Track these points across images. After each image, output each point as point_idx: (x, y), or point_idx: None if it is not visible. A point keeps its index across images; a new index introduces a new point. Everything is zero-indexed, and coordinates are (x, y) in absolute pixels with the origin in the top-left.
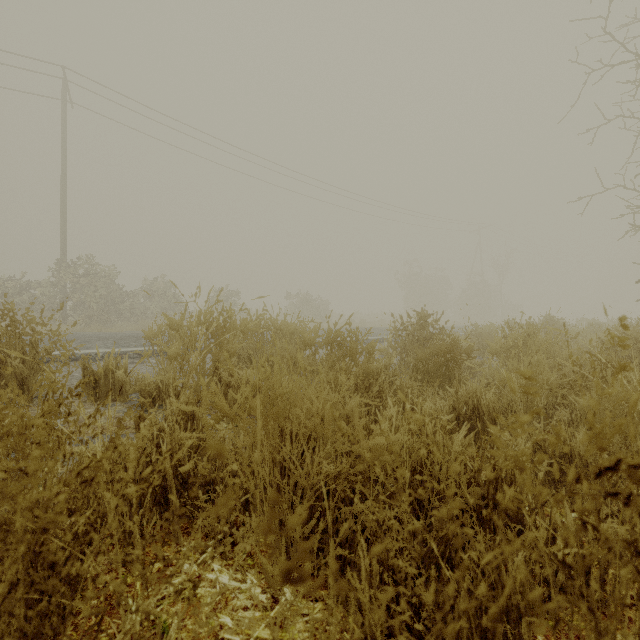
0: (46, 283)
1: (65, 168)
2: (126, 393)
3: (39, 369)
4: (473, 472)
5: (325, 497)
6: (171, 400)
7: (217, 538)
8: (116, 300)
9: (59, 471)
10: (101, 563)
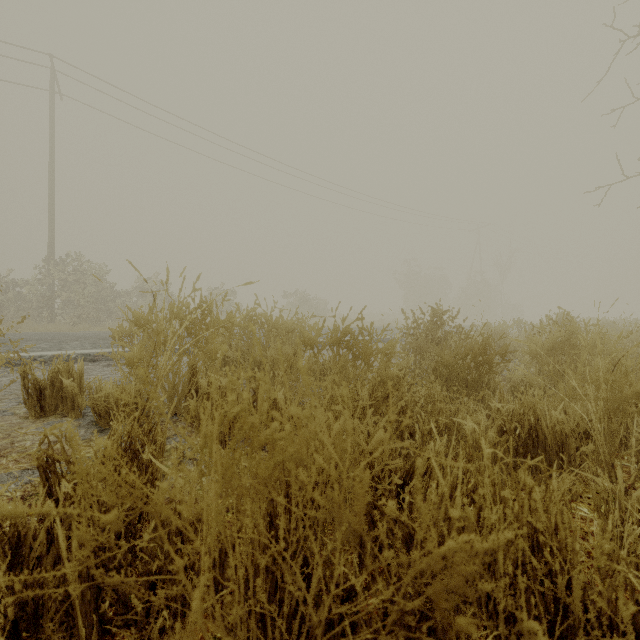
0: (33, 281)
1: (53, 161)
2: (78, 407)
3: None
4: None
5: None
6: (114, 425)
7: None
8: (107, 299)
9: None
10: None
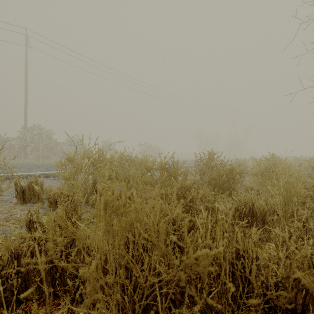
0: (17, 138)
1: (27, 80)
2: (41, 199)
3: None
4: (281, 277)
5: (159, 304)
6: (59, 207)
7: None
8: (53, 146)
9: None
10: None
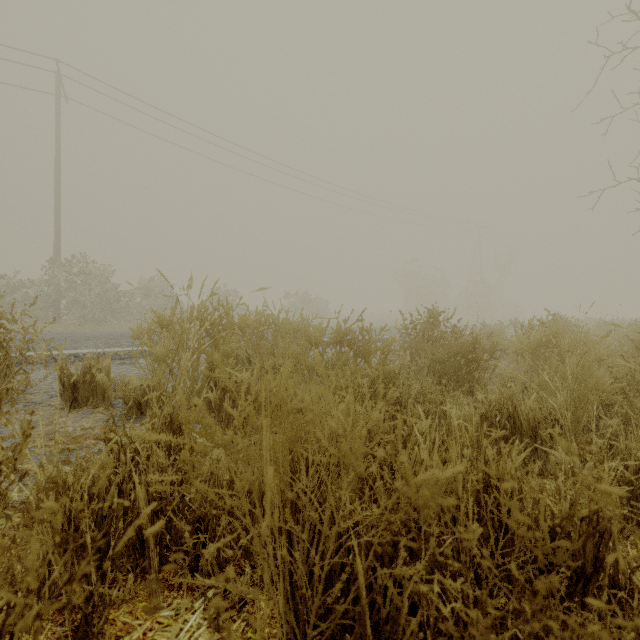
0: (39, 282)
1: (59, 164)
2: (108, 399)
3: (9, 372)
4: (559, 518)
5: (358, 558)
6: (155, 410)
7: (207, 598)
8: (111, 299)
9: (15, 498)
10: (48, 638)
